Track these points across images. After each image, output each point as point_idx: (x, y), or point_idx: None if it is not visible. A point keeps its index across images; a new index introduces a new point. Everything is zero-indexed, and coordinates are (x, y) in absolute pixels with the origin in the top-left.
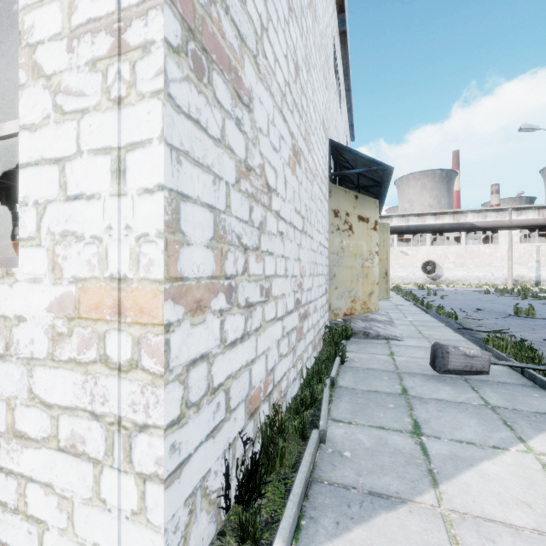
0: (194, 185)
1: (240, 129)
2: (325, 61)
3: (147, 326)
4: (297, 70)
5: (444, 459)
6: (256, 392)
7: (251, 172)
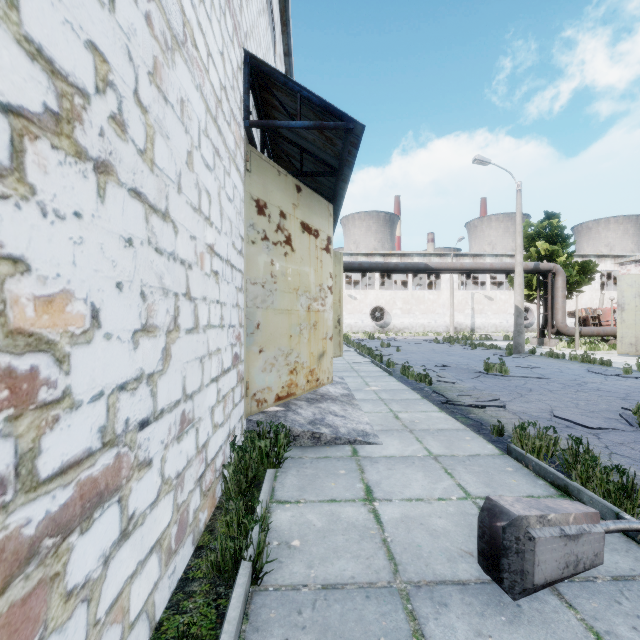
0: None
1: None
2: None
3: None
4: None
5: None
6: None
7: None
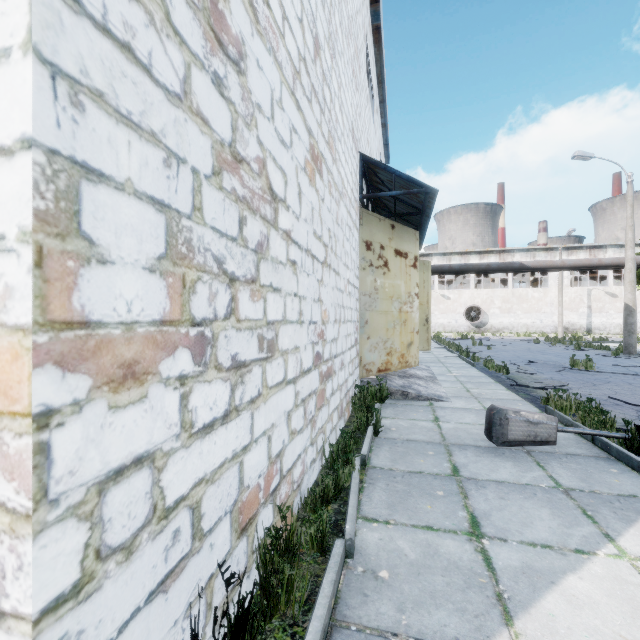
0: (117, 157)
1: (221, 92)
2: (355, 55)
3: (1, 417)
4: (317, 47)
5: (516, 574)
6: (251, 493)
7: (242, 165)
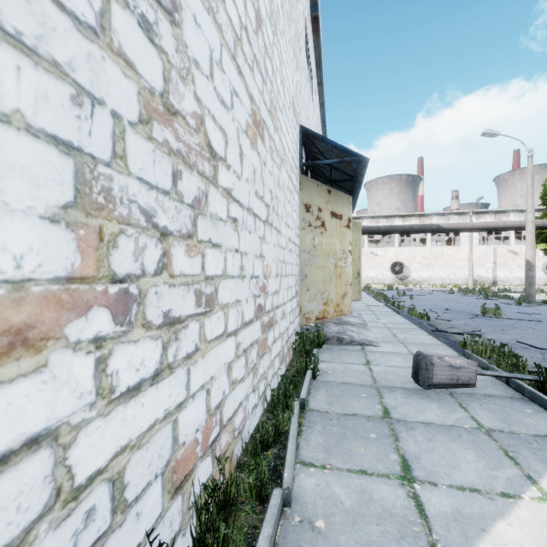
0: None
1: (150, 38)
2: (295, 37)
3: None
4: (259, 21)
5: (448, 522)
6: (187, 449)
7: (176, 118)
